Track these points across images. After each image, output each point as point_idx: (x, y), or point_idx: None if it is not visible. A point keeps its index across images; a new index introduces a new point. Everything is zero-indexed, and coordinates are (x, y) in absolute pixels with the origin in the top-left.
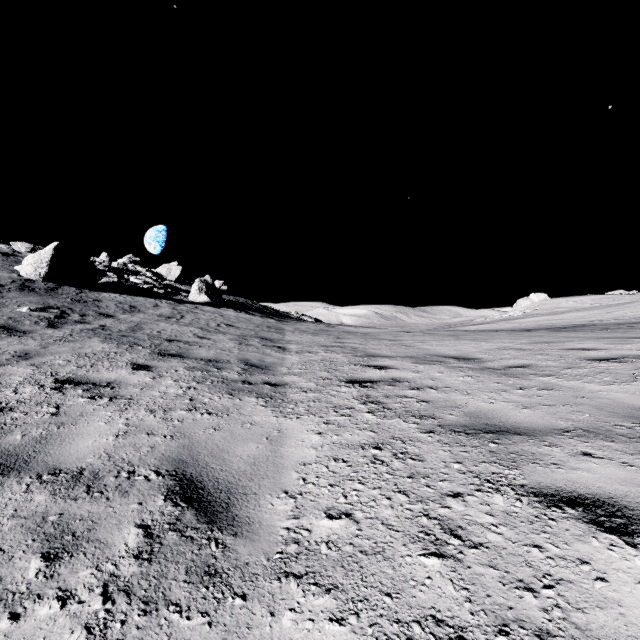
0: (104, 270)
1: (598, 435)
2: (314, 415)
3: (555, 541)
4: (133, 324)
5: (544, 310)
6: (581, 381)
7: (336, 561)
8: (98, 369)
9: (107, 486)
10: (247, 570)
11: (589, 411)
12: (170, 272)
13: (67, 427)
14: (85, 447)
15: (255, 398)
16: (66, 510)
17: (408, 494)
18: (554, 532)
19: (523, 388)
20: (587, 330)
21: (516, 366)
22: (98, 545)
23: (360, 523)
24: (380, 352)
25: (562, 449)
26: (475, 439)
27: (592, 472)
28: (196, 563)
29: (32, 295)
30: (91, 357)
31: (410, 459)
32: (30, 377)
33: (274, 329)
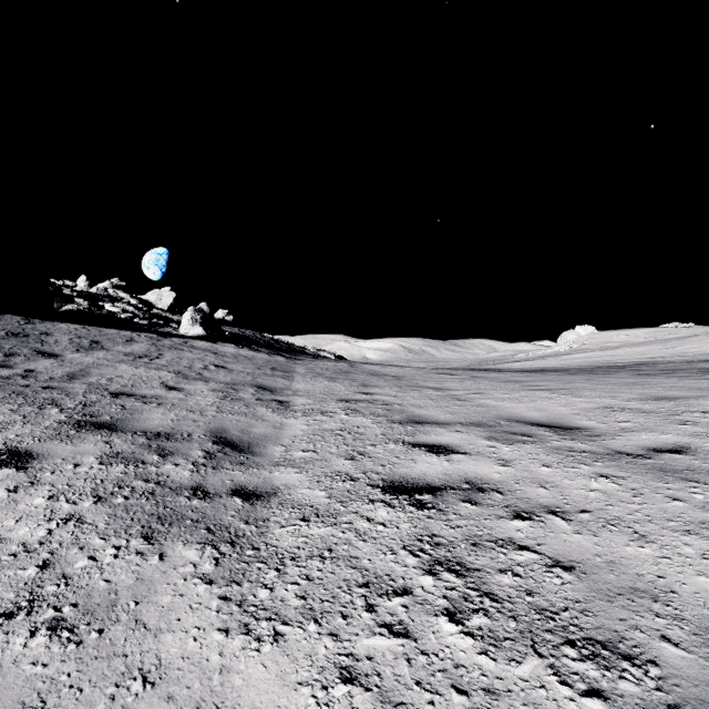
0: (73, 296)
1: None
2: (318, 624)
3: None
4: (79, 367)
5: (593, 345)
6: None
7: None
8: None
9: None
10: None
11: None
12: (161, 299)
13: None
14: None
15: (197, 547)
16: None
17: None
18: None
19: None
20: (685, 374)
21: (665, 449)
22: None
23: None
24: (428, 413)
25: None
26: None
27: None
28: None
29: None
30: None
31: None
32: None
33: (280, 372)
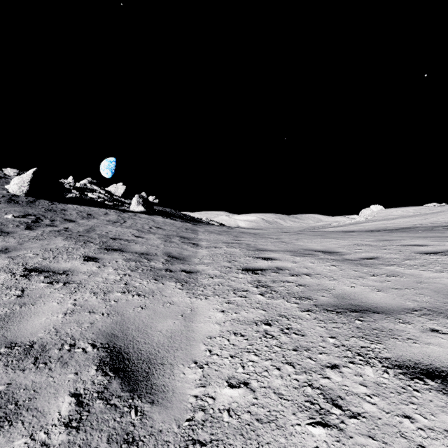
0: (70, 188)
1: (440, 314)
2: (218, 296)
3: (422, 412)
4: (88, 227)
5: (381, 217)
6: (418, 269)
7: (236, 429)
8: (58, 260)
9: (51, 358)
10: (160, 437)
11: (429, 294)
12: (117, 190)
13: (27, 307)
14: (39, 323)
15: (174, 282)
16: (14, 380)
17: (294, 365)
18: (420, 403)
19: (375, 275)
20: (414, 231)
21: (367, 258)
22: (35, 414)
23: (256, 392)
24: (267, 247)
25: (414, 326)
26: (344, 317)
27: (442, 346)
28: (117, 431)
29: (16, 206)
30: (54, 251)
31: (294, 334)
32: (6, 267)
33: (190, 230)
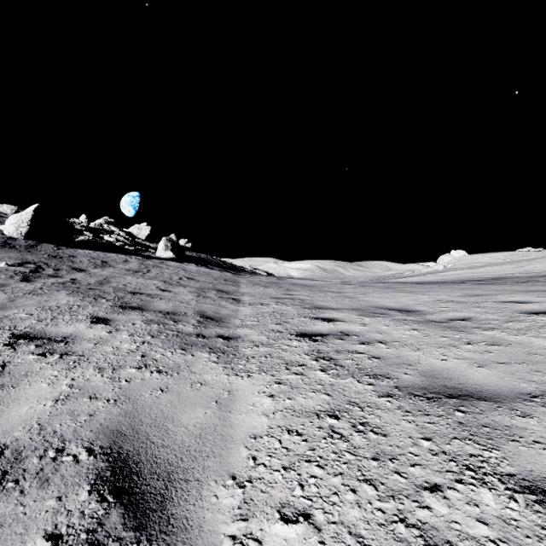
0: (82, 230)
1: None
2: (266, 373)
3: None
4: (102, 278)
5: (463, 265)
6: (527, 336)
7: None
8: (57, 323)
9: (26, 472)
10: None
11: None
12: (140, 231)
13: (6, 390)
14: (17, 416)
15: (207, 353)
16: None
17: (376, 485)
18: None
19: (471, 343)
20: (510, 283)
21: (457, 319)
22: None
23: (322, 531)
24: (327, 304)
25: (539, 421)
26: (438, 406)
27: None
28: None
29: (12, 251)
30: (54, 310)
31: (372, 433)
32: None
33: (230, 282)
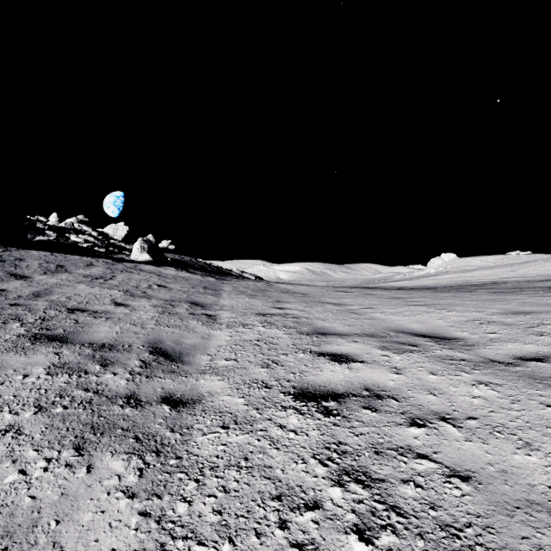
0: (45, 229)
1: None
2: (232, 544)
3: None
4: (44, 287)
5: (455, 268)
6: None
7: None
8: None
9: None
10: None
11: None
12: (116, 232)
13: None
14: None
15: (124, 458)
16: None
17: None
18: None
19: None
20: (531, 292)
21: (530, 357)
22: None
23: None
24: (330, 325)
25: None
26: None
27: None
28: None
29: None
30: None
31: None
32: None
33: (210, 290)
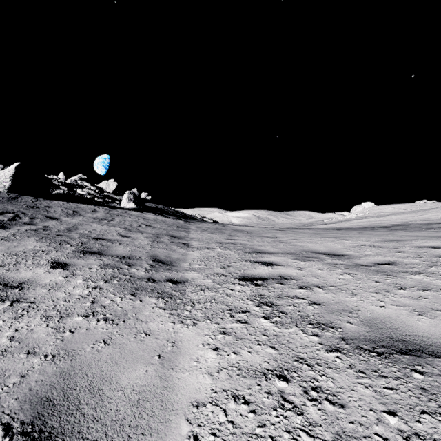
0: (58, 184)
1: None
2: (210, 320)
3: None
4: (71, 225)
5: (372, 214)
6: None
7: None
8: (18, 268)
9: None
10: None
11: None
12: (108, 186)
13: None
14: None
15: (155, 298)
16: None
17: None
18: None
19: (404, 288)
20: (417, 229)
21: (383, 263)
22: None
23: None
24: (264, 248)
25: None
26: (392, 364)
27: None
28: None
29: None
30: (19, 255)
31: (327, 402)
32: None
33: (182, 228)
